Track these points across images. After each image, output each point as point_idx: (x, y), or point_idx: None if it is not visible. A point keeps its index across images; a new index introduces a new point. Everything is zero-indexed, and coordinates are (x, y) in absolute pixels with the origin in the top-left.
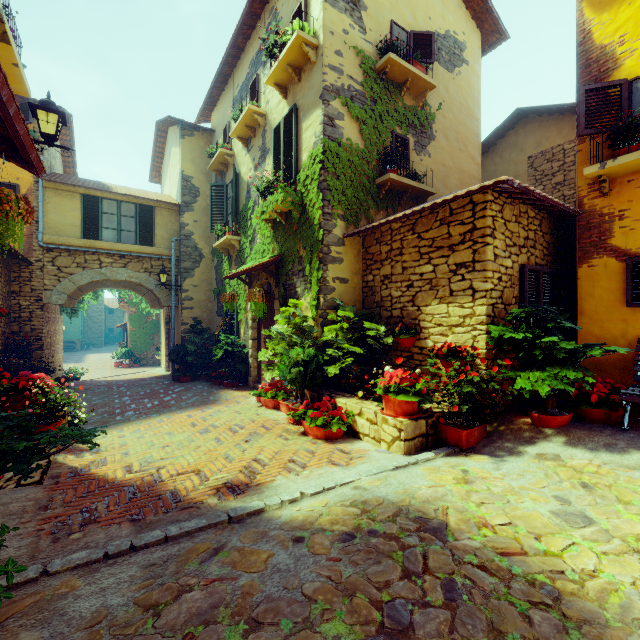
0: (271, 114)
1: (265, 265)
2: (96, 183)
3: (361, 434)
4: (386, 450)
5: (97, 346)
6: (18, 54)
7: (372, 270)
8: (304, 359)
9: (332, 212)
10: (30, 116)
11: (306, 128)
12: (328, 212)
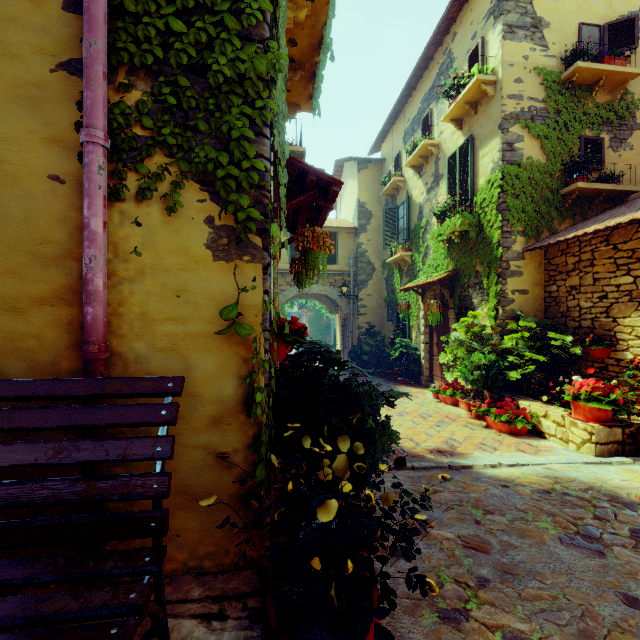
0: (444, 144)
1: (441, 280)
2: None
3: (546, 434)
4: (575, 450)
5: None
6: None
7: (556, 281)
8: (485, 364)
9: (511, 230)
10: None
11: (483, 155)
12: (507, 230)
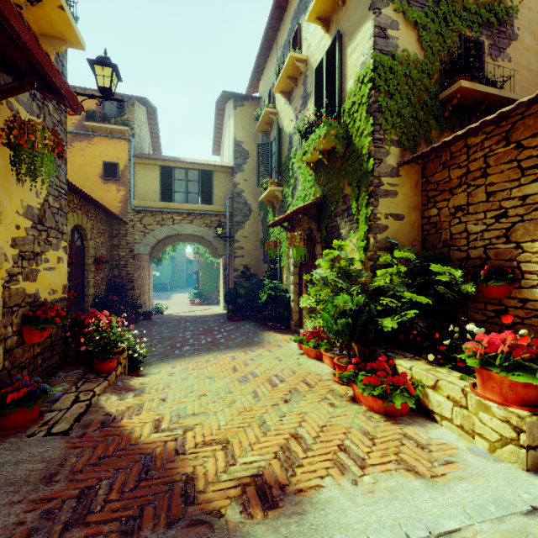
0: (312, 56)
1: (306, 208)
2: (171, 157)
3: (437, 415)
4: (486, 452)
5: (181, 288)
6: None
7: (436, 202)
8: (352, 308)
9: (384, 138)
10: (125, 108)
11: (351, 52)
12: (379, 138)
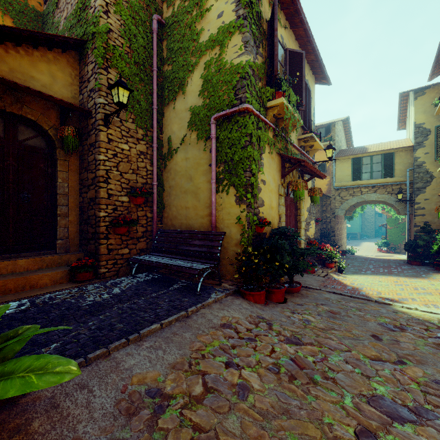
0: None
1: None
2: (359, 149)
3: None
4: None
5: (370, 237)
6: (319, 141)
7: None
8: None
9: None
10: (329, 131)
11: None
12: None
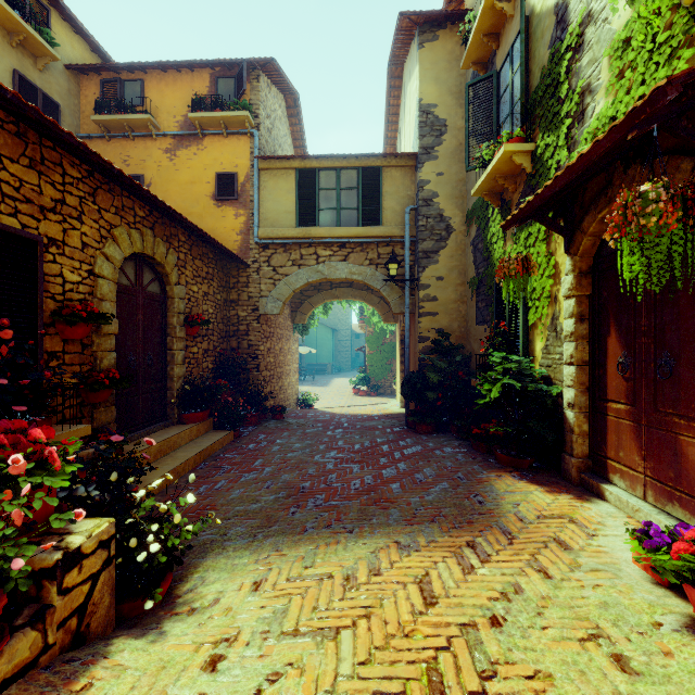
0: None
1: (685, 93)
2: None
3: None
4: None
5: (345, 370)
6: None
7: None
8: None
9: None
10: (243, 82)
11: None
12: None
